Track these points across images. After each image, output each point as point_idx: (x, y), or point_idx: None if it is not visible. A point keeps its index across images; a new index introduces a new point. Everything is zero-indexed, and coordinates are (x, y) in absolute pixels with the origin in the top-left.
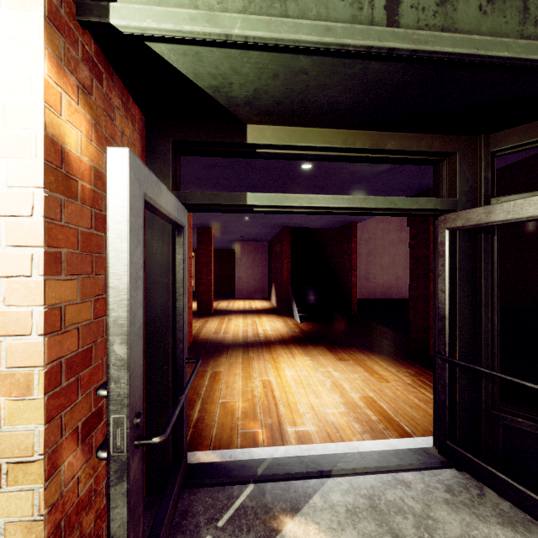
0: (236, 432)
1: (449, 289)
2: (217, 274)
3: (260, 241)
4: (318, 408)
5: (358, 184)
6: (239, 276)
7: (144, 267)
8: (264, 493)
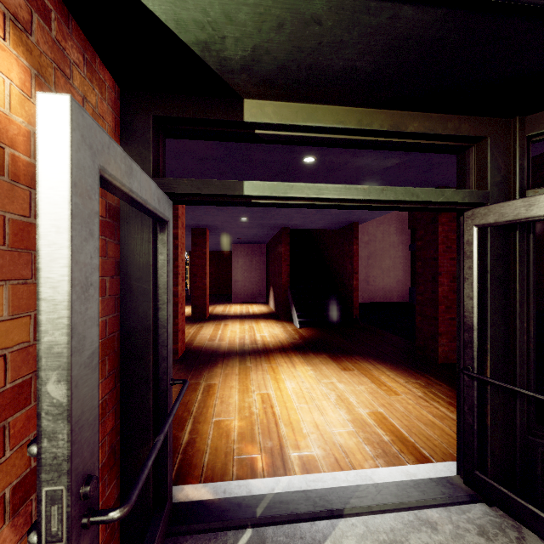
0: (232, 458)
1: (478, 295)
2: (213, 277)
3: (257, 243)
4: (323, 427)
5: (363, 181)
6: (235, 280)
7: (118, 270)
8: (264, 542)
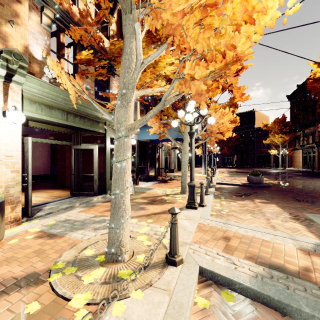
0: None
1: (74, 161)
2: None
3: None
4: (35, 200)
5: None
6: None
7: None
8: (34, 208)
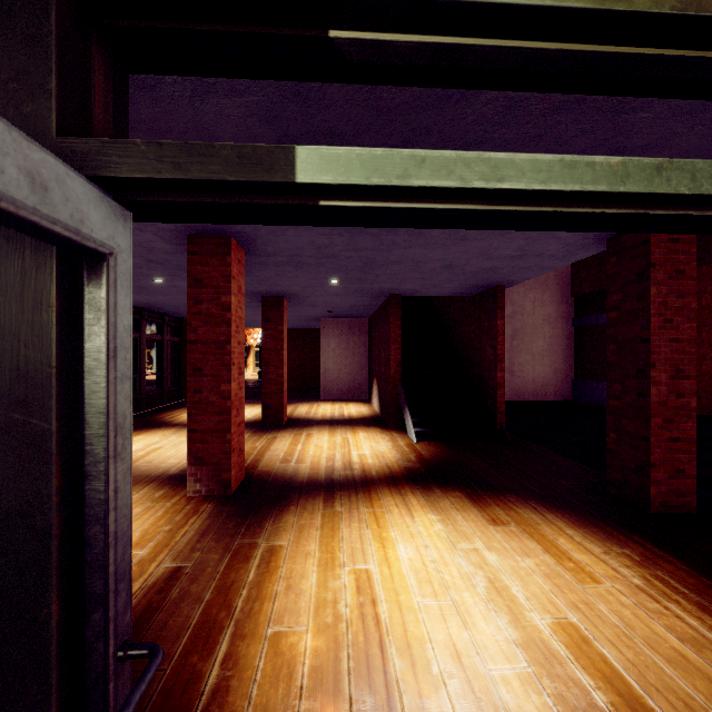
0: None
1: None
2: (296, 364)
3: (355, 318)
4: (470, 659)
5: None
6: (326, 369)
7: None
8: None
